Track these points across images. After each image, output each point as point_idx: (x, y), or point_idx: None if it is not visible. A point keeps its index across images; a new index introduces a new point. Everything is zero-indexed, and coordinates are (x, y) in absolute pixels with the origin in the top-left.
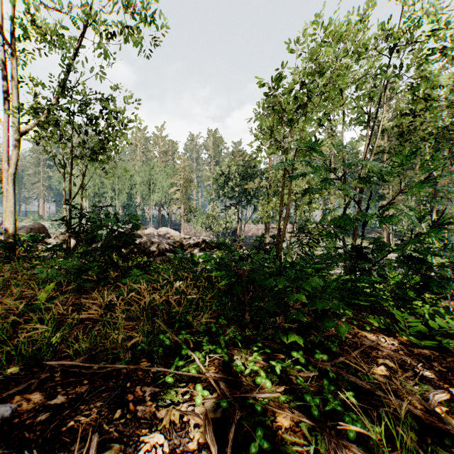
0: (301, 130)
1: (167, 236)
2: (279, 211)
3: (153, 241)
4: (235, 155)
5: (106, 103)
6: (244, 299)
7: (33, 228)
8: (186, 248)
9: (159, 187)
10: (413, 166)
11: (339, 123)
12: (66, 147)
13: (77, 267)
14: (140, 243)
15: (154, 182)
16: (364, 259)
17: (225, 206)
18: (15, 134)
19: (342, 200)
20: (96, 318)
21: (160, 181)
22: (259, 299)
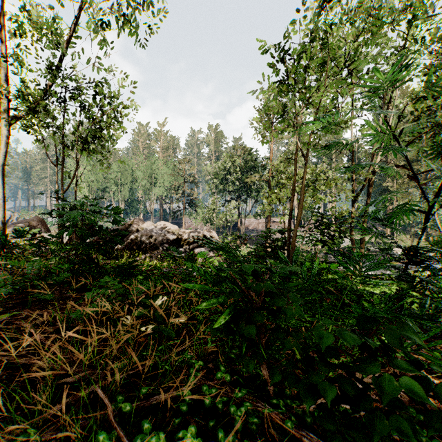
0: (320, 101)
1: (165, 230)
2: (291, 202)
3: (150, 236)
4: (236, 149)
5: (98, 89)
6: (260, 344)
7: (32, 222)
8: (185, 243)
9: (160, 182)
10: (418, 158)
11: (348, 109)
12: (55, 135)
13: (37, 271)
14: (136, 238)
15: (156, 177)
16: (424, 267)
17: (226, 200)
18: (4, 122)
19: (351, 192)
20: (25, 361)
21: (161, 176)
22: (273, 318)
